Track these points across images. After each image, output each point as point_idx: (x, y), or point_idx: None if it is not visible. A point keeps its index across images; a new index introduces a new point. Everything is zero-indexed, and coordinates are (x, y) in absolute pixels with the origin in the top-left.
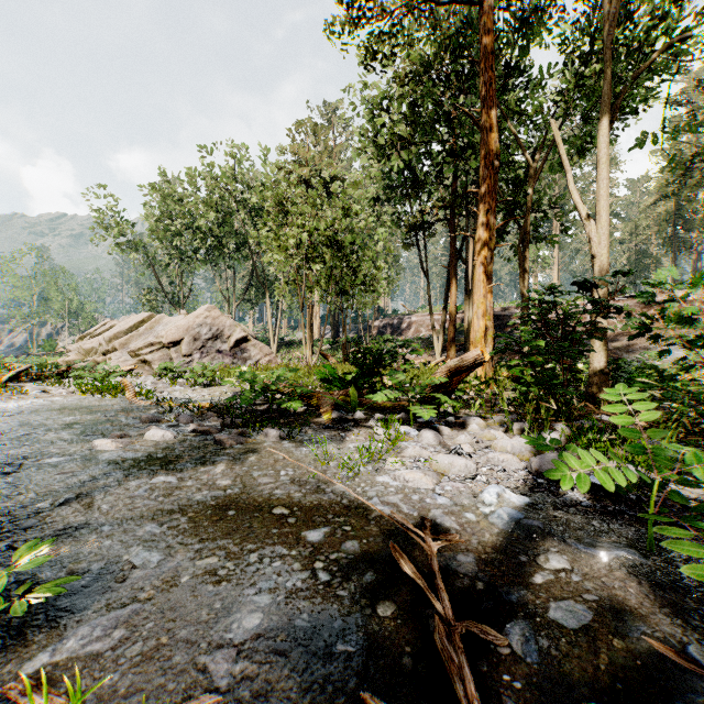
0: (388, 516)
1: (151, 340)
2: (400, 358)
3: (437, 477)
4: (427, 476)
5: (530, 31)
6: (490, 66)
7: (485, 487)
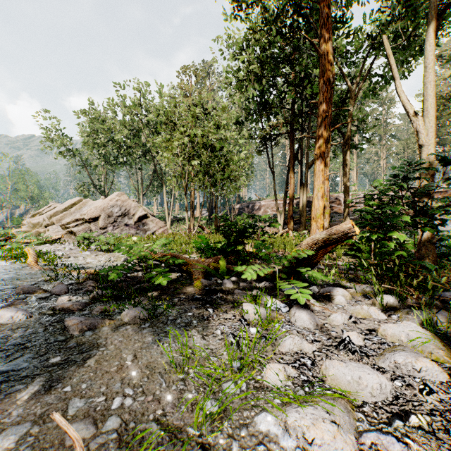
0: None
1: (76, 217)
2: (260, 230)
3: (351, 422)
4: (342, 431)
5: None
6: (327, 5)
7: None
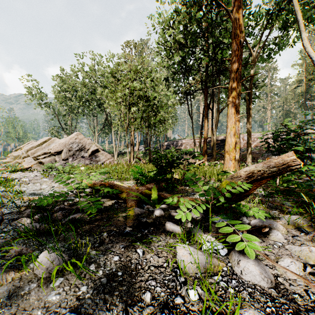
0: None
1: (45, 151)
2: (186, 161)
3: None
4: None
5: None
6: None
7: None
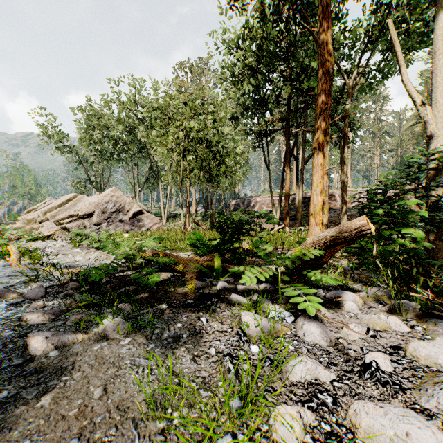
0: None
1: (70, 213)
2: (258, 226)
3: None
4: None
5: None
6: None
7: None
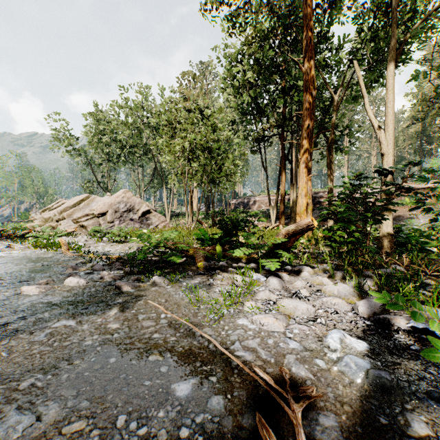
0: (251, 372)
1: (87, 212)
2: (251, 224)
3: (286, 320)
4: (278, 321)
5: (336, 8)
6: (309, 29)
7: (328, 332)
